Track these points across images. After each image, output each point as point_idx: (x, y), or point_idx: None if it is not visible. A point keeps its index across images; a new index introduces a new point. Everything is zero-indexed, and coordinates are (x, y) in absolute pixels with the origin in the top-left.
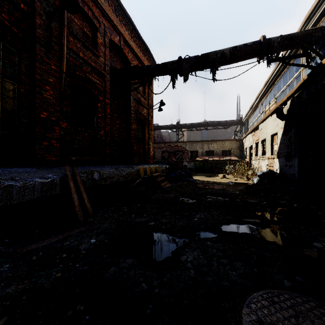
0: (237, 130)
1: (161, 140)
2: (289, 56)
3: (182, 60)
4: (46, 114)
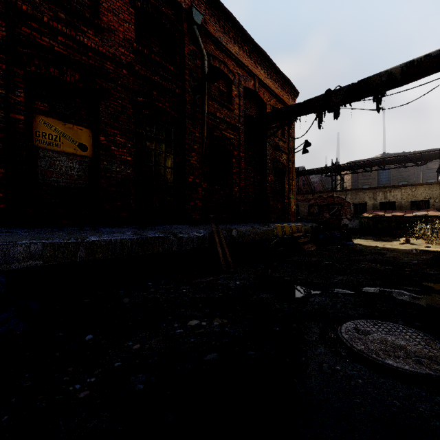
0: None
1: (308, 189)
2: None
3: (330, 94)
4: (192, 178)
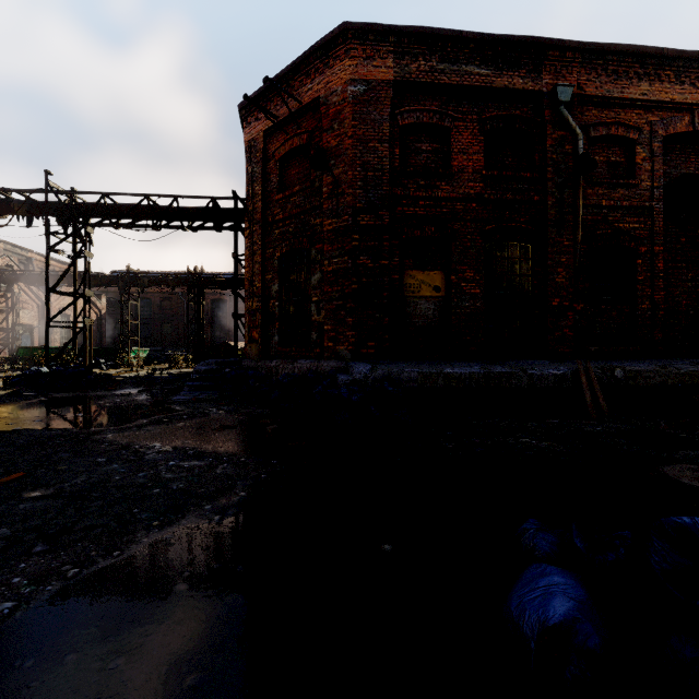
0: None
1: None
2: None
3: None
4: (558, 301)
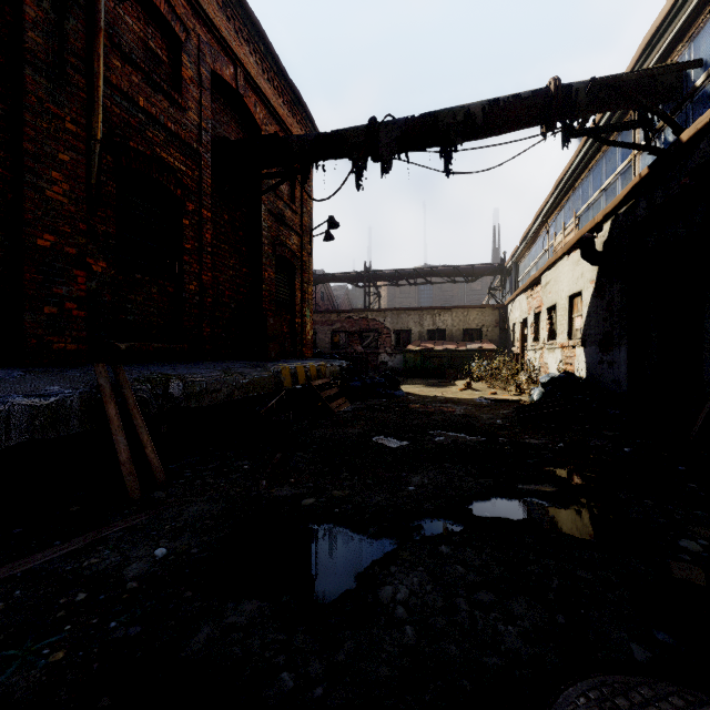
0: (495, 286)
1: (330, 307)
2: (609, 125)
3: (377, 126)
4: (52, 239)
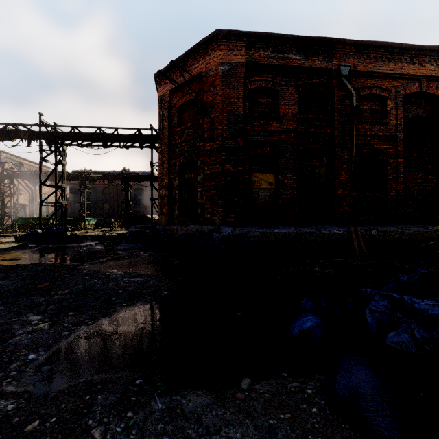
0: None
1: None
2: None
3: None
4: (341, 190)
